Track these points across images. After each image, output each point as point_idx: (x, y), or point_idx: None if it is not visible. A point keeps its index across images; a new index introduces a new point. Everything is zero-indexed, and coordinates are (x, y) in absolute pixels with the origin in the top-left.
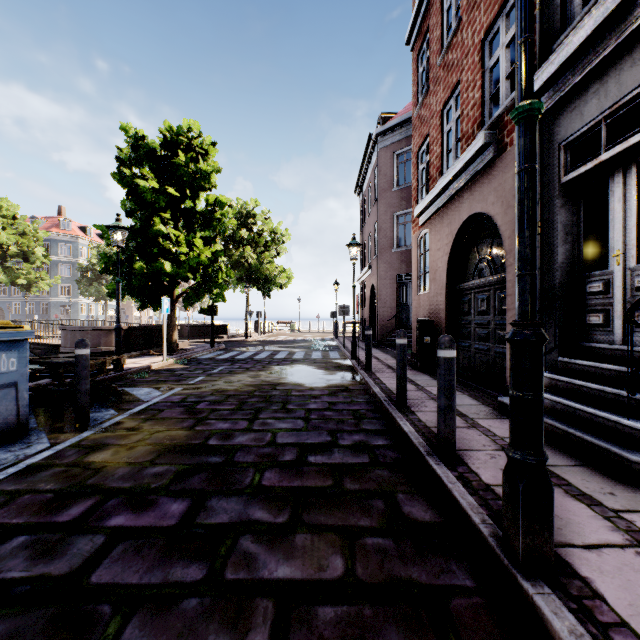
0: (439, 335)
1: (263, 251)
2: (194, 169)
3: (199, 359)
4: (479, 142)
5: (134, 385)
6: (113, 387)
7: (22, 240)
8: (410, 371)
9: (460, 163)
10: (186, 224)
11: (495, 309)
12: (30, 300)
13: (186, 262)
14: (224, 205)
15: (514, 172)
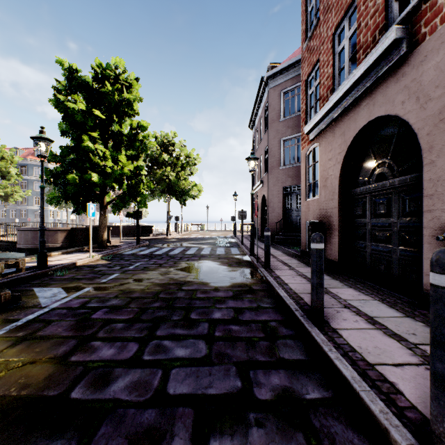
0: (330, 236)
1: (180, 171)
2: (119, 98)
3: (123, 255)
4: (389, 39)
5: (47, 284)
6: (5, 293)
7: (1, 163)
8: (305, 268)
9: (361, 69)
10: (114, 144)
11: (399, 211)
12: (13, 208)
13: (111, 174)
14: (145, 129)
15: (437, 60)
